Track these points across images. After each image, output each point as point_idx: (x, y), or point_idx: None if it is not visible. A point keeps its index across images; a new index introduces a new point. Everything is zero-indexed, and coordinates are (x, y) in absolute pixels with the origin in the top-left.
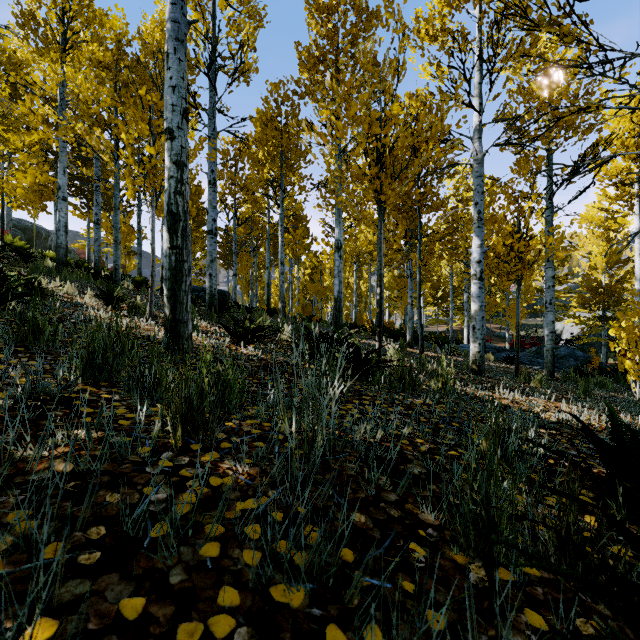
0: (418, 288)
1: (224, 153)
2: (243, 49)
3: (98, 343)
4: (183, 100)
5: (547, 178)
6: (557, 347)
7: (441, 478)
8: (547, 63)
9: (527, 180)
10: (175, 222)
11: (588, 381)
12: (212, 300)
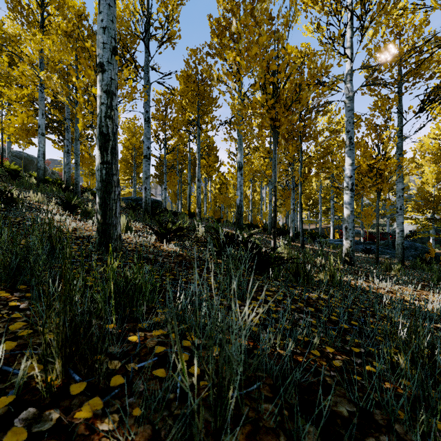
0: (300, 197)
1: (157, 101)
2: (170, 22)
3: (31, 245)
4: (112, 39)
5: (398, 114)
6: None
7: (376, 421)
8: (399, 26)
9: (382, 116)
10: (105, 141)
11: (431, 268)
12: (146, 207)
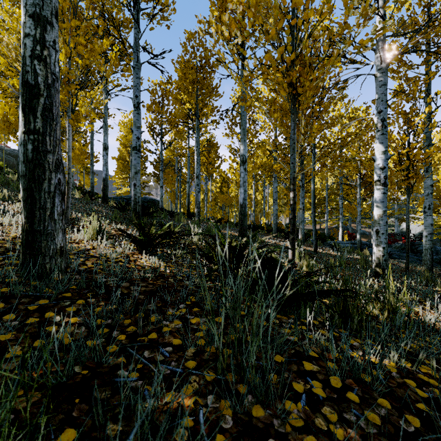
0: (312, 195)
1: (153, 92)
2: None
3: None
4: None
5: (426, 99)
6: (419, 244)
7: None
8: None
9: (408, 101)
10: (32, 97)
11: None
12: (136, 206)
